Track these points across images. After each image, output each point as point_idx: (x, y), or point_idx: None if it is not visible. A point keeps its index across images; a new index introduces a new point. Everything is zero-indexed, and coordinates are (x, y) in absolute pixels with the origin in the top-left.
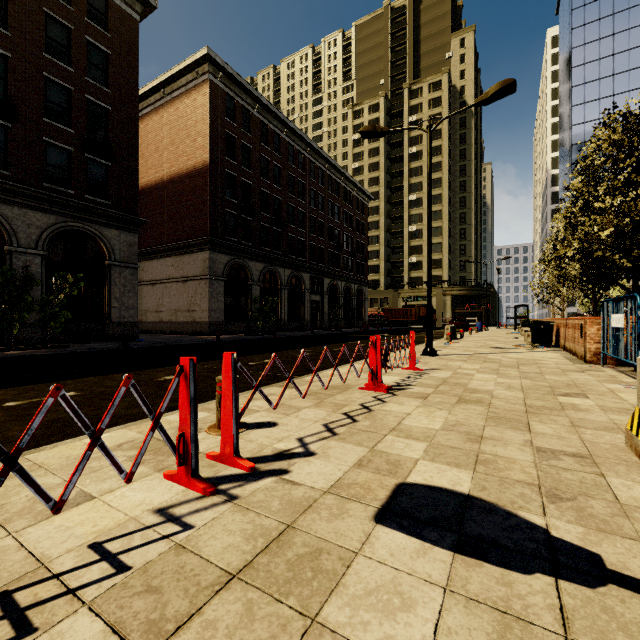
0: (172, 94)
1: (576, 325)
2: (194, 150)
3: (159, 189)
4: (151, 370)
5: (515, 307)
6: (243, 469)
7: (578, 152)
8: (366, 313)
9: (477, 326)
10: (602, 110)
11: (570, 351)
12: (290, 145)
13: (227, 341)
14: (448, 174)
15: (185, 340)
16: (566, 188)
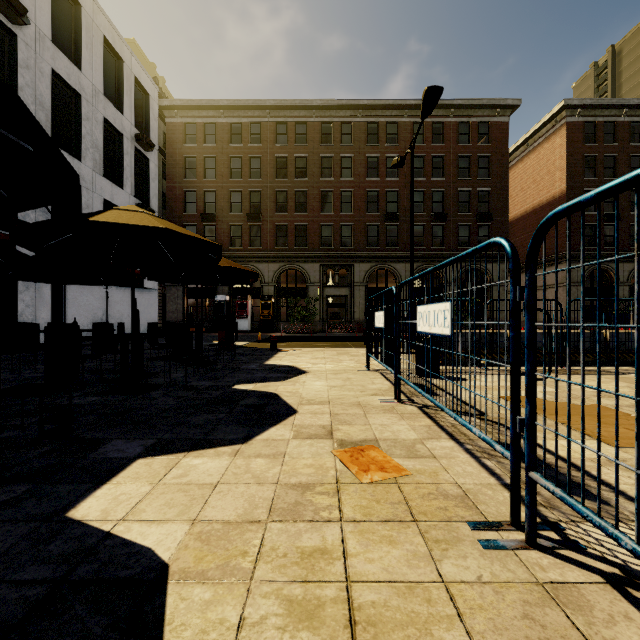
0: (534, 144)
1: None
2: (552, 183)
3: (523, 220)
4: None
5: None
6: None
7: None
8: None
9: None
10: None
11: None
12: None
13: None
14: None
15: None
16: None
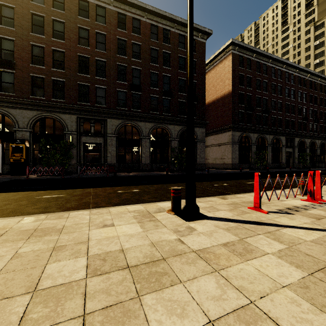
0: (213, 65)
1: None
2: (224, 86)
3: (207, 107)
4: (236, 180)
5: None
6: (325, 202)
7: None
8: None
9: None
10: None
11: None
12: (272, 67)
13: (245, 172)
14: None
15: (225, 171)
16: None
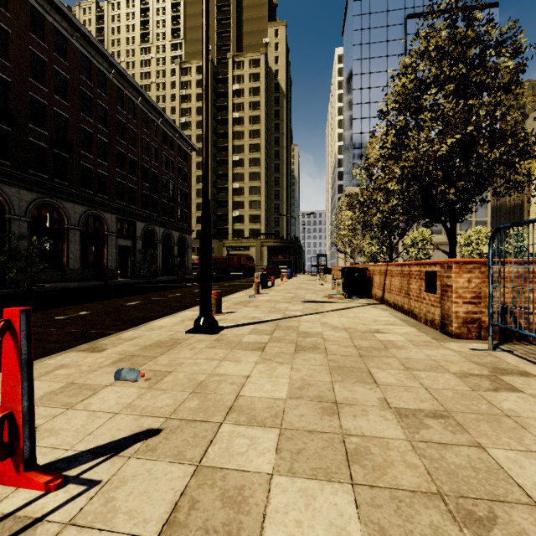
0: None
1: (414, 272)
2: None
3: None
4: None
5: (317, 256)
6: None
7: (357, 140)
8: (189, 261)
9: (288, 273)
10: (372, 111)
11: (397, 307)
12: (85, 56)
13: None
14: (265, 142)
15: None
16: (381, 111)
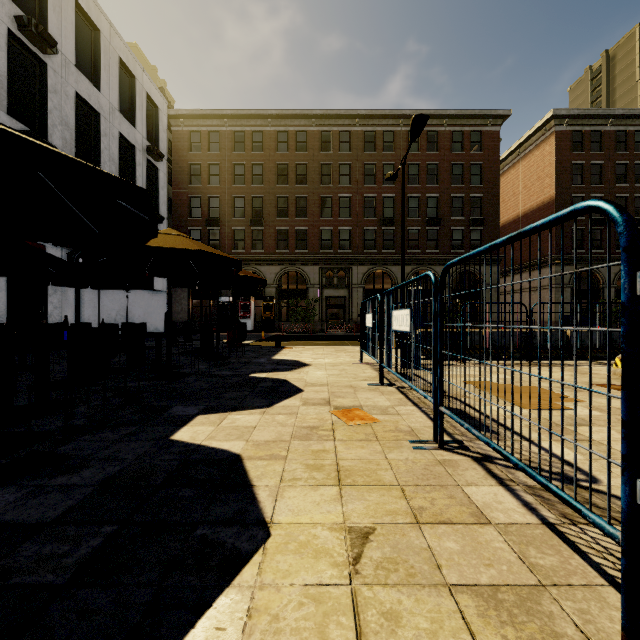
0: (525, 151)
1: None
2: (542, 189)
3: (515, 223)
4: None
5: None
6: None
7: None
8: None
9: None
10: None
11: None
12: None
13: None
14: None
15: None
16: None
